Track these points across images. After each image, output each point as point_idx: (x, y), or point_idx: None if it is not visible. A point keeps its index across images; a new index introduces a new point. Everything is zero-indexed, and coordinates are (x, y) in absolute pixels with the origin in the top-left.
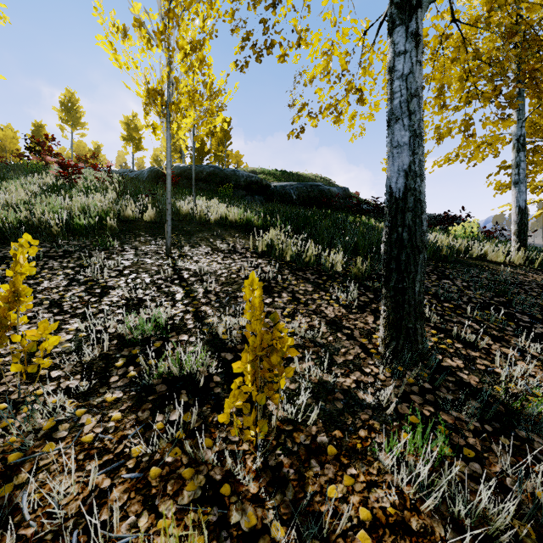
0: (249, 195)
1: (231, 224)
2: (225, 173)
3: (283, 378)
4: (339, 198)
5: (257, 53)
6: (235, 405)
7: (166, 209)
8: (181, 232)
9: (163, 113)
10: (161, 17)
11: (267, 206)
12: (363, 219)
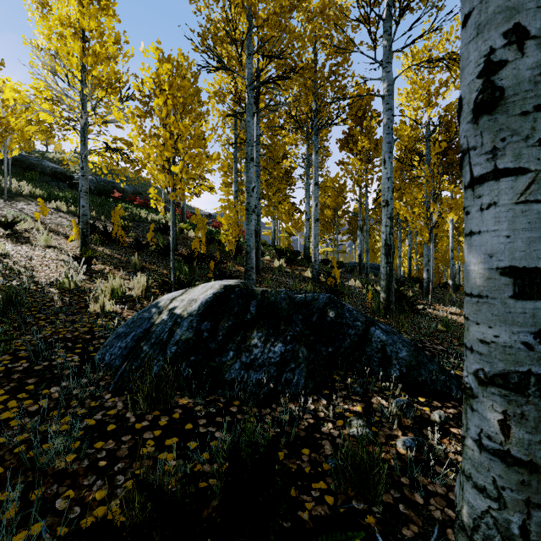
0: (54, 181)
1: (37, 197)
2: (32, 162)
3: (47, 214)
4: (131, 194)
5: (49, 138)
6: (38, 216)
7: (5, 185)
8: (7, 196)
9: (2, 147)
10: (3, 113)
11: (67, 191)
12: (127, 205)
